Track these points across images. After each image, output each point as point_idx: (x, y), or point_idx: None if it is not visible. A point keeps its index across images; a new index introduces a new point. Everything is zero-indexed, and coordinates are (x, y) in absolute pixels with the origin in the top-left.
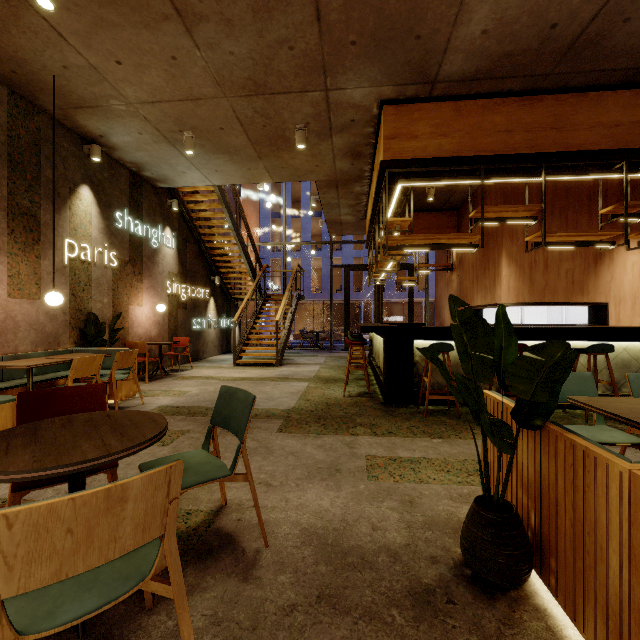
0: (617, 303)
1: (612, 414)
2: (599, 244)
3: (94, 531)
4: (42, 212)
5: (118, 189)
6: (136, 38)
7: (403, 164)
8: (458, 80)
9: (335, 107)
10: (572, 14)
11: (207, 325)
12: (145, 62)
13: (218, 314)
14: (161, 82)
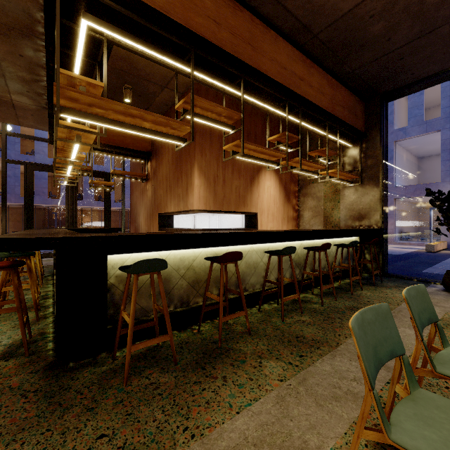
0: (261, 213)
1: None
2: (271, 163)
3: None
4: None
5: None
6: None
7: None
8: None
9: None
10: None
11: None
12: None
13: None
14: None
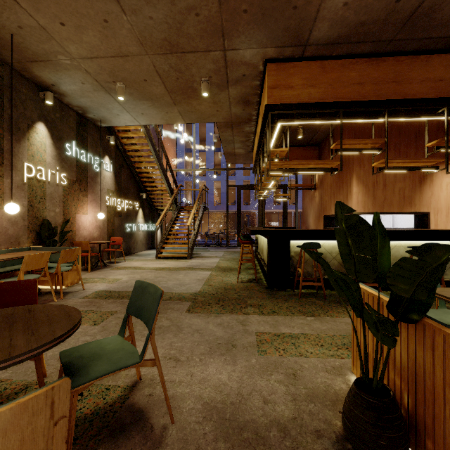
0: (436, 212)
1: None
2: (427, 168)
3: None
4: (5, 142)
5: (67, 126)
6: (75, 3)
7: (282, 107)
8: (324, 44)
9: (231, 64)
10: None
11: (137, 229)
12: (83, 24)
13: (145, 220)
14: (97, 41)
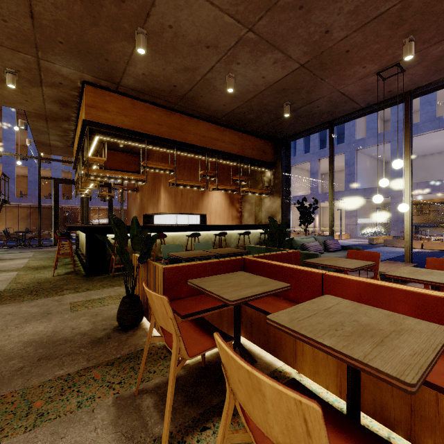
0: (210, 214)
1: (177, 256)
2: (198, 187)
3: None
4: None
5: None
6: None
7: (99, 126)
8: (133, 89)
9: (46, 70)
10: (181, 85)
11: None
12: None
13: None
14: None
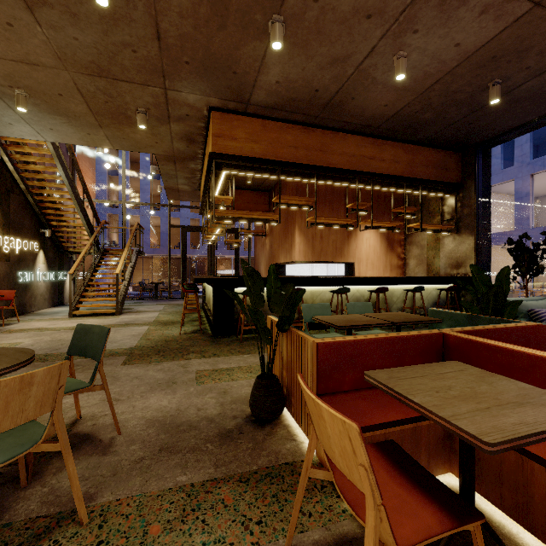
0: (359, 262)
1: (327, 322)
2: (346, 226)
3: (10, 404)
4: None
5: None
6: None
7: (226, 157)
8: (264, 106)
9: (173, 102)
10: (326, 87)
11: (35, 278)
12: None
13: (49, 267)
14: None
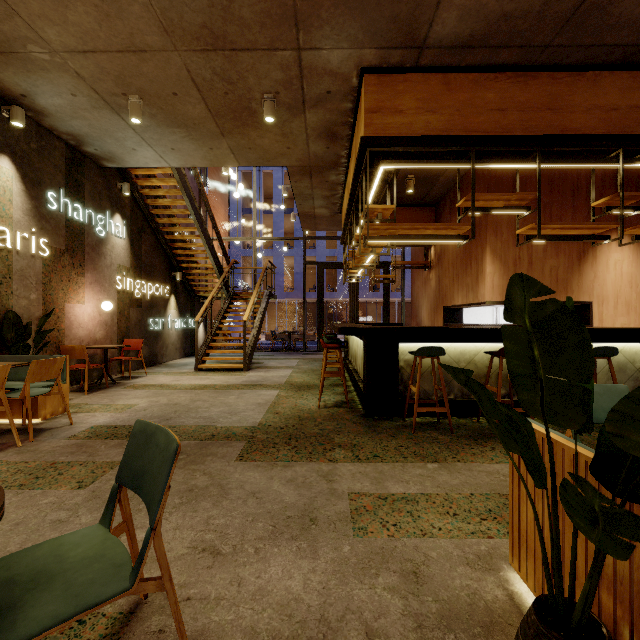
0: (600, 302)
1: None
2: (594, 238)
3: None
4: None
5: (51, 164)
6: None
7: (387, 142)
8: (449, 46)
9: (309, 73)
10: None
11: (167, 326)
12: None
13: (180, 313)
14: (92, 23)
